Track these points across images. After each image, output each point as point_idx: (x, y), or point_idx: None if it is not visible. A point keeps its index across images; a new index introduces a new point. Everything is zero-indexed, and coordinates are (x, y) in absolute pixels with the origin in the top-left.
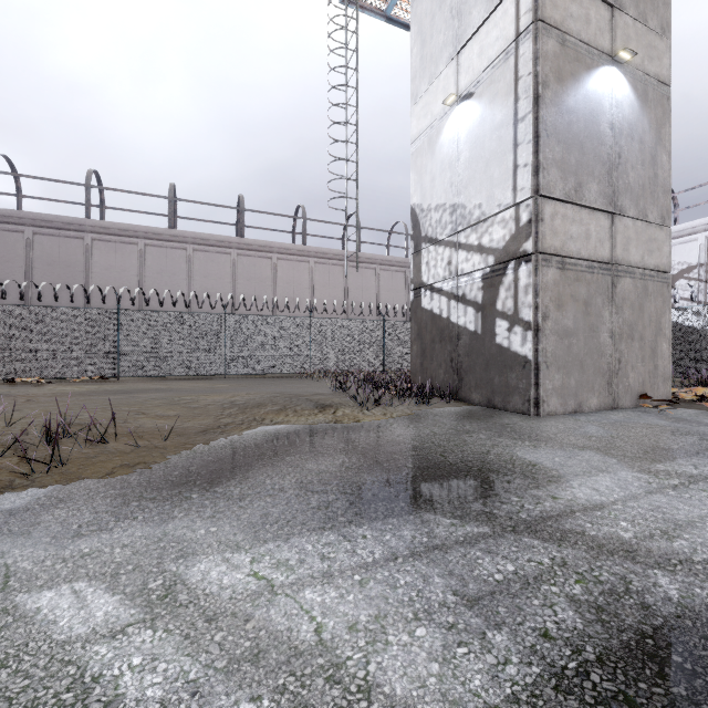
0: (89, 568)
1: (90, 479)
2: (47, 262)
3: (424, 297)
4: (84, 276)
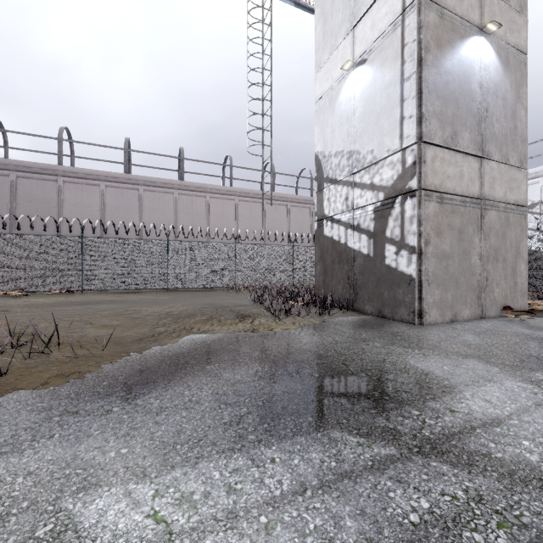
0: None
1: (24, 390)
2: (27, 200)
3: (325, 226)
4: (57, 210)
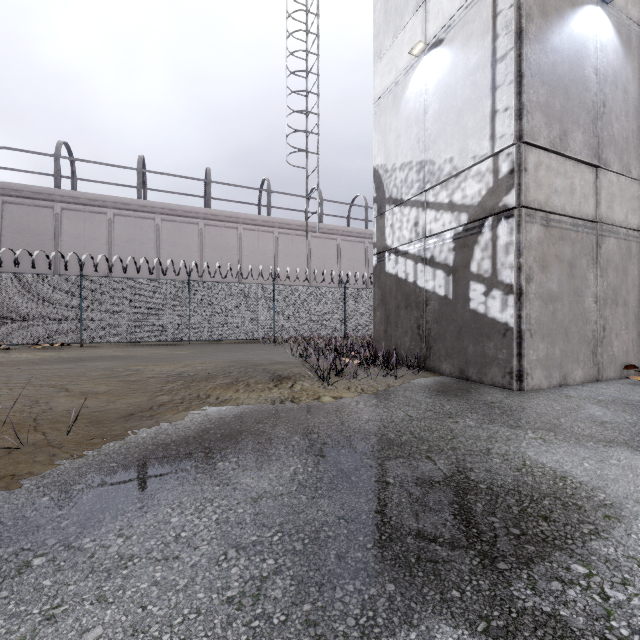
0: None
1: None
2: (16, 231)
3: (388, 261)
4: (53, 244)
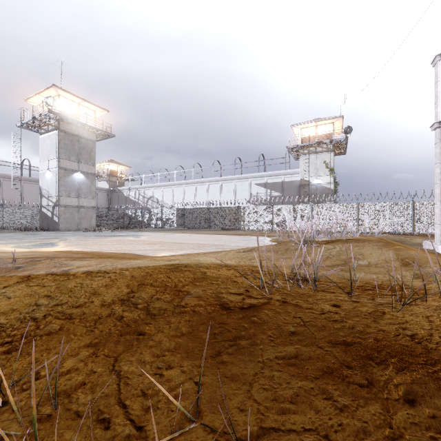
0: None
1: None
2: None
3: (42, 208)
4: None
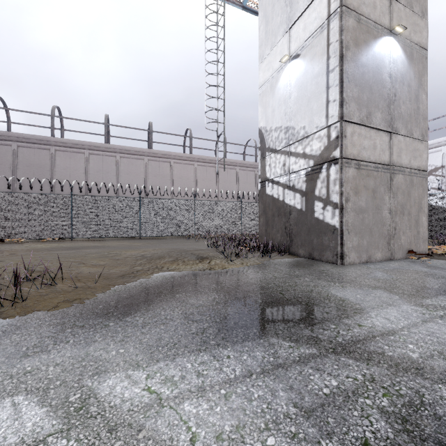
0: (28, 383)
1: (41, 311)
2: (26, 165)
3: (267, 187)
4: (50, 173)
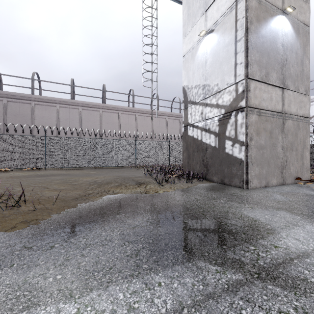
0: None
1: None
2: (13, 114)
3: (189, 130)
4: (31, 121)
